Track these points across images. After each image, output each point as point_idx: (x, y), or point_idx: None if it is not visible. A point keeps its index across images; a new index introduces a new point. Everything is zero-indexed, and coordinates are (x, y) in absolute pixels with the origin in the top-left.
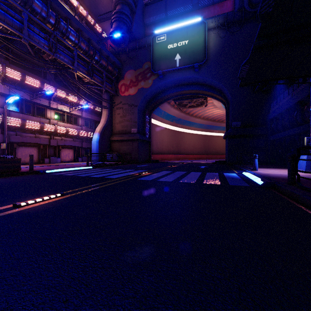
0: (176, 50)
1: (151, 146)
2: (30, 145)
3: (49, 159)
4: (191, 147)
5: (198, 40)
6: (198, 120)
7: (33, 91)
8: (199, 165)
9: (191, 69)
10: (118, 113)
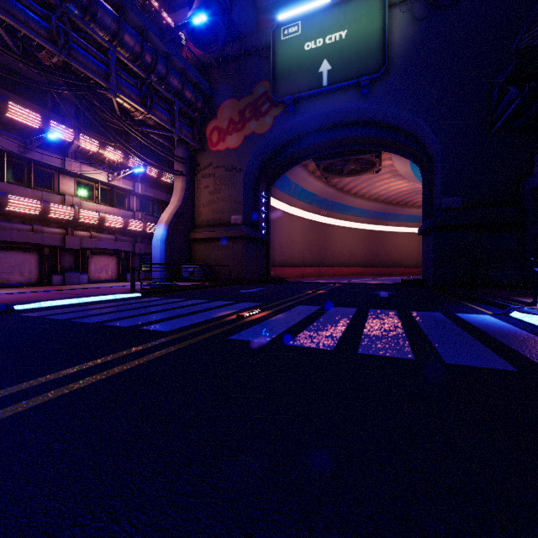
0: (321, 53)
1: (271, 250)
2: (22, 247)
3: (64, 276)
4: (345, 254)
5: (369, 28)
6: (359, 202)
7: (27, 136)
8: (374, 290)
9: (352, 91)
10: (205, 186)
